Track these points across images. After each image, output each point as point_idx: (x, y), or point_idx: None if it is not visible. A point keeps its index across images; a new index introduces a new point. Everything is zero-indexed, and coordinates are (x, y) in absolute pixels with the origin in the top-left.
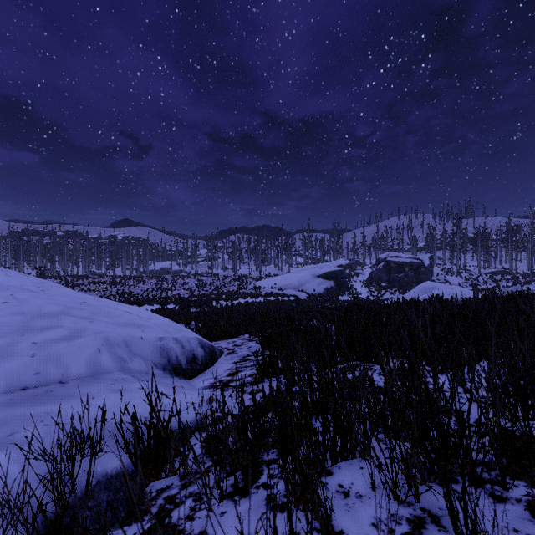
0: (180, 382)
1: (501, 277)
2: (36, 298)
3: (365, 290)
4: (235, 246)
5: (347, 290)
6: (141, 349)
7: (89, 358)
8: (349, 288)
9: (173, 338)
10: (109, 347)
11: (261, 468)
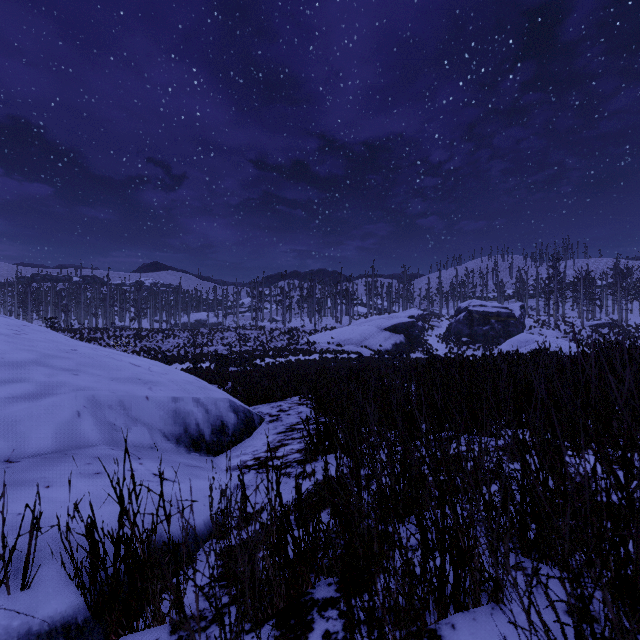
0: (200, 460)
1: (608, 331)
2: (2, 343)
3: (442, 346)
4: (284, 293)
5: (420, 346)
6: (145, 414)
7: (61, 425)
8: (422, 344)
9: (193, 398)
10: (96, 409)
11: (309, 616)
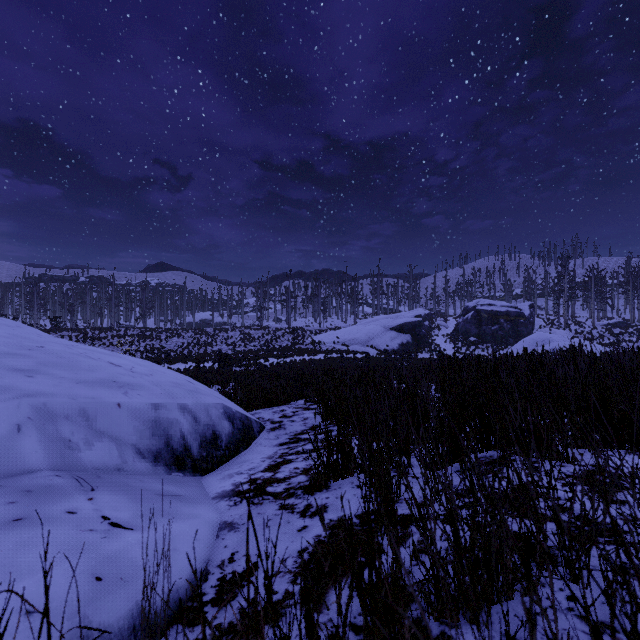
0: (182, 482)
1: (621, 331)
2: None
3: (450, 346)
4: (289, 292)
5: (427, 346)
6: (115, 425)
7: None
8: (429, 344)
9: (179, 405)
10: (46, 421)
11: None
